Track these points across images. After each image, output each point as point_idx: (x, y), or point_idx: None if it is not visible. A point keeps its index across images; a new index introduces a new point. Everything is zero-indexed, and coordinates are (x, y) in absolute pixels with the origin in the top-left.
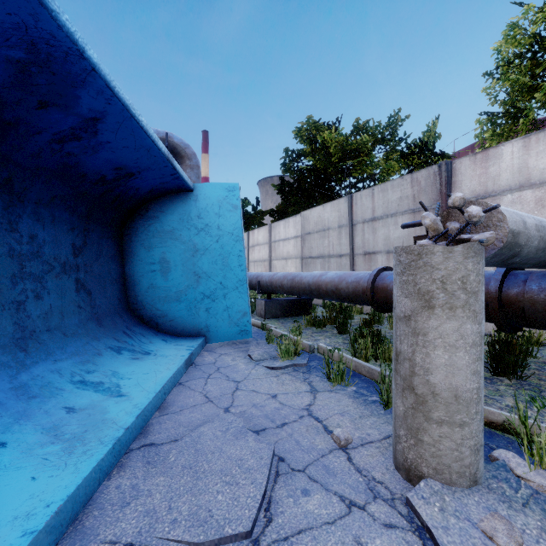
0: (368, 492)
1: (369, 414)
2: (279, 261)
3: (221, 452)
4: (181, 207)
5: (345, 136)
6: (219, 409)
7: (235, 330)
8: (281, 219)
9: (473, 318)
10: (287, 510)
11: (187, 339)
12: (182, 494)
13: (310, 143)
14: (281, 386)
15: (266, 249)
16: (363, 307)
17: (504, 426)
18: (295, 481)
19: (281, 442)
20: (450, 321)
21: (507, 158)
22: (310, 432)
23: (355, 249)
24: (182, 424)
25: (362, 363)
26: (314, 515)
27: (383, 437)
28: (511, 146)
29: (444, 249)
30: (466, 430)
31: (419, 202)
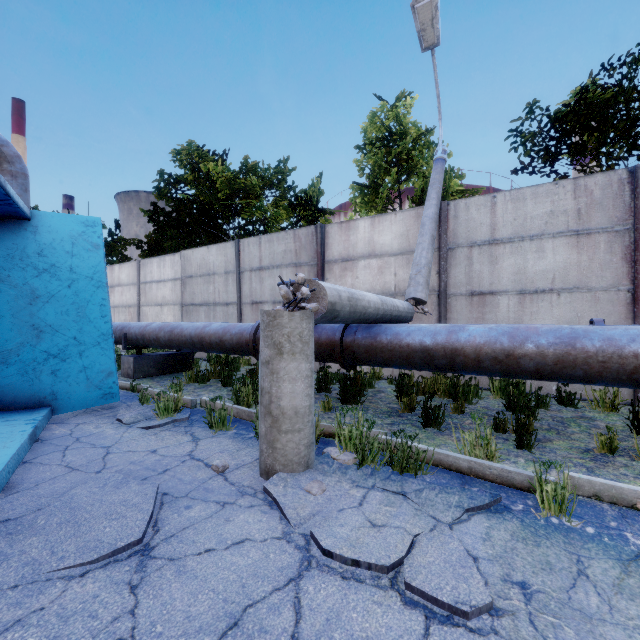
0: (238, 494)
1: (246, 447)
2: (151, 307)
3: (102, 502)
4: (10, 239)
5: (233, 172)
6: (90, 474)
7: (97, 394)
8: (153, 254)
9: (307, 359)
10: (172, 521)
11: (22, 413)
12: (65, 540)
13: (192, 170)
14: (162, 442)
15: (133, 292)
16: (250, 358)
17: (337, 435)
18: (179, 503)
19: (165, 483)
20: (292, 362)
21: (361, 231)
22: (193, 470)
23: (243, 298)
24: (43, 496)
25: (243, 408)
26: (195, 517)
27: (254, 459)
28: (364, 222)
29: (289, 314)
30: (302, 434)
31: (279, 276)
